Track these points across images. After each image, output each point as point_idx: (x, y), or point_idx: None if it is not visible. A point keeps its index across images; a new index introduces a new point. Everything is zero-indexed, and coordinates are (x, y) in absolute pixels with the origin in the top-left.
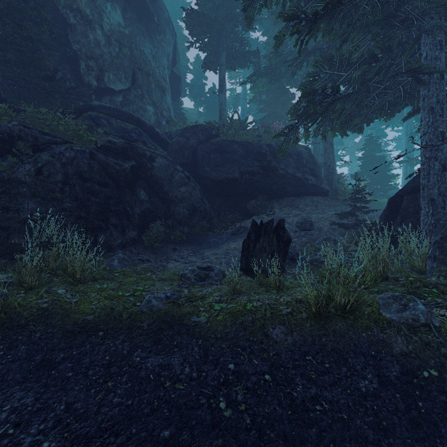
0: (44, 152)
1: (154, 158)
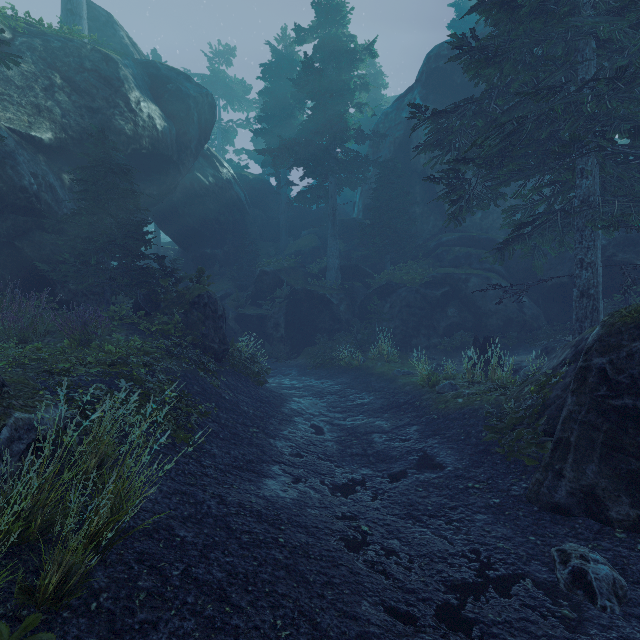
0: (394, 295)
1: (469, 280)
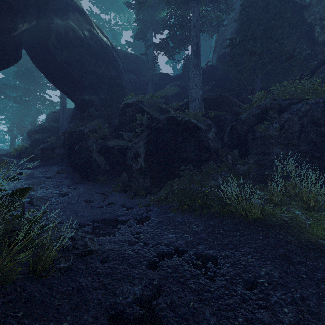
0: (285, 113)
1: None
